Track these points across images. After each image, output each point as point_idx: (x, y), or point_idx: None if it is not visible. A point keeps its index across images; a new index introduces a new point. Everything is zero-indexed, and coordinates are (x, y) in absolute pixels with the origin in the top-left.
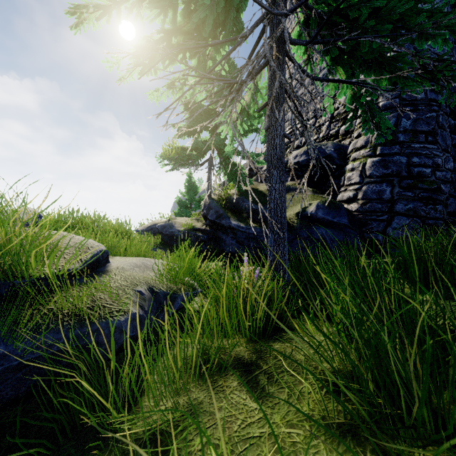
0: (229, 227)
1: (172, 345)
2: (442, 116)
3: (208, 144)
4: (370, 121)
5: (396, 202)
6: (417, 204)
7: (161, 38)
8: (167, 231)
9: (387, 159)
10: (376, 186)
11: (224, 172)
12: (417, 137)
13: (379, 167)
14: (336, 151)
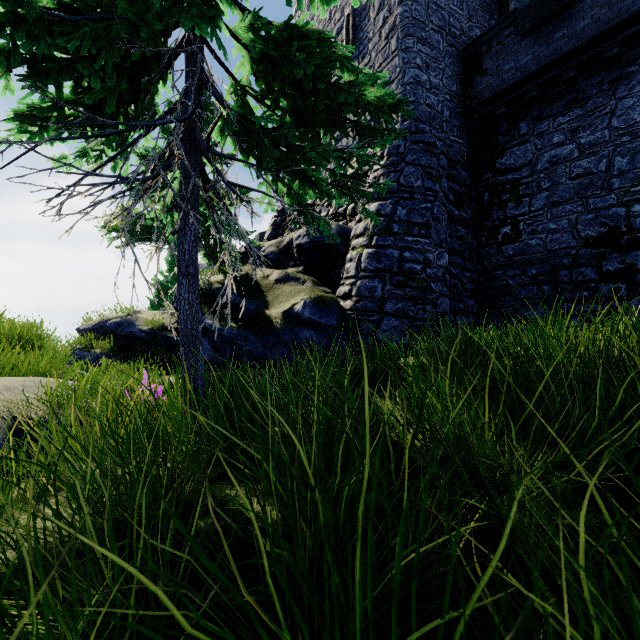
0: (204, 327)
1: (1, 473)
2: (437, 207)
3: None
4: (311, 224)
5: (386, 301)
6: (406, 303)
7: (49, 108)
8: (123, 331)
9: (381, 251)
10: (369, 282)
11: (205, 251)
12: (411, 230)
13: (373, 260)
14: (340, 235)
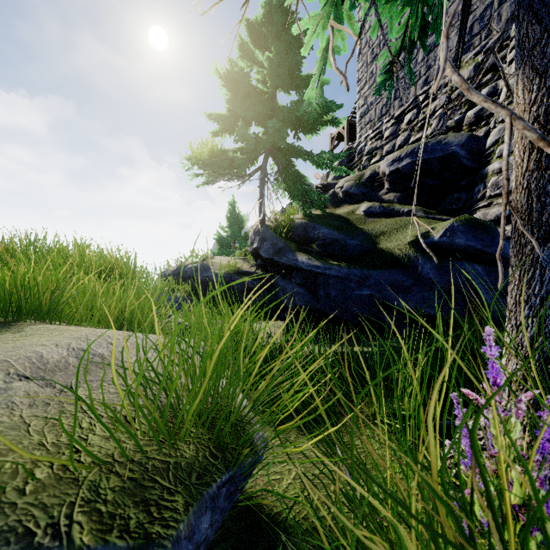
0: (295, 267)
1: None
2: None
3: (261, 140)
4: None
5: None
6: None
7: None
8: (200, 276)
9: None
10: None
11: (284, 186)
12: None
13: None
14: (464, 146)
